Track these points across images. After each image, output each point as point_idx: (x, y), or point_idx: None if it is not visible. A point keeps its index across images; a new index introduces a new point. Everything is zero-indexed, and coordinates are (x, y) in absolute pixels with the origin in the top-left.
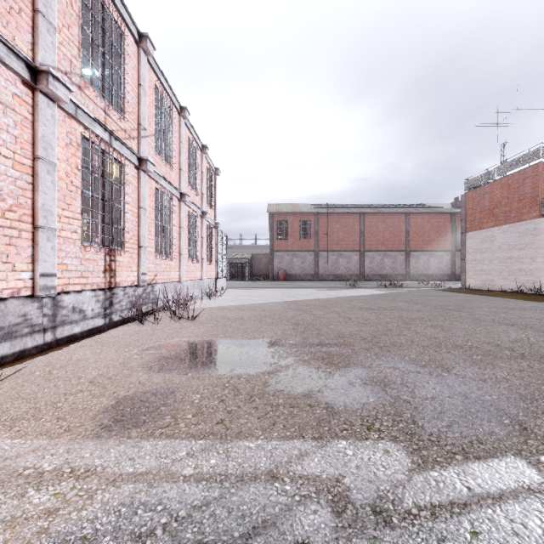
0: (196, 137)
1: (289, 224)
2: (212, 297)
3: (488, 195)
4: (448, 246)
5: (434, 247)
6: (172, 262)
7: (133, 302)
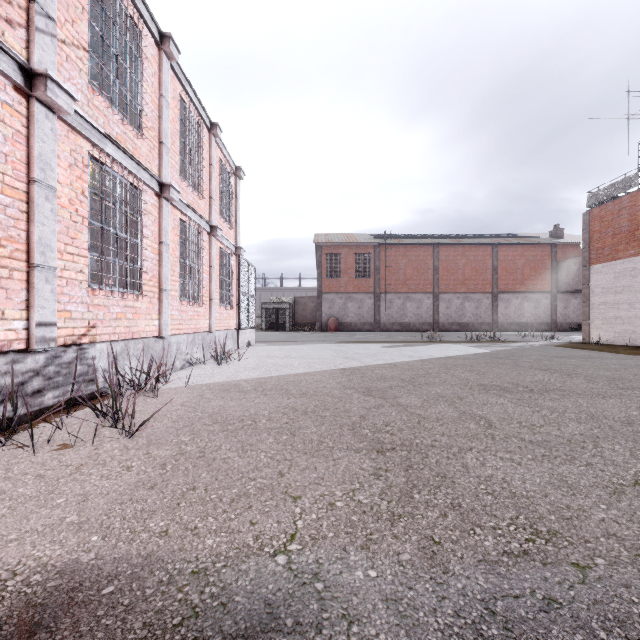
0: (198, 104)
1: (342, 259)
2: (220, 362)
3: (626, 210)
4: (547, 286)
5: (529, 288)
6: (140, 302)
7: (9, 387)
